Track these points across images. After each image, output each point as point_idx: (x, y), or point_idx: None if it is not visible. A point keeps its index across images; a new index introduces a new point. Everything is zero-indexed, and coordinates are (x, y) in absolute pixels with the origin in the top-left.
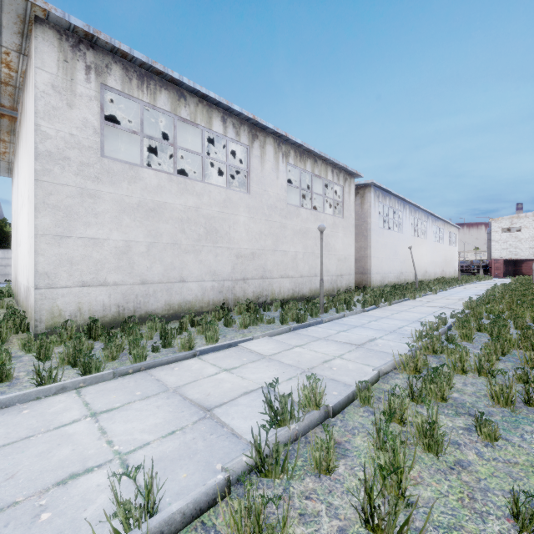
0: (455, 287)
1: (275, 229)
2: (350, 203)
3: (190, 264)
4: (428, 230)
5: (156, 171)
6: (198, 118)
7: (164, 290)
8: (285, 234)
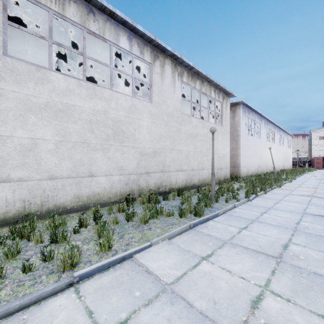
0: (298, 176)
1: (172, 132)
2: (227, 115)
3: (99, 161)
4: (275, 137)
5: (65, 75)
6: (106, 33)
7: (73, 184)
8: (180, 136)
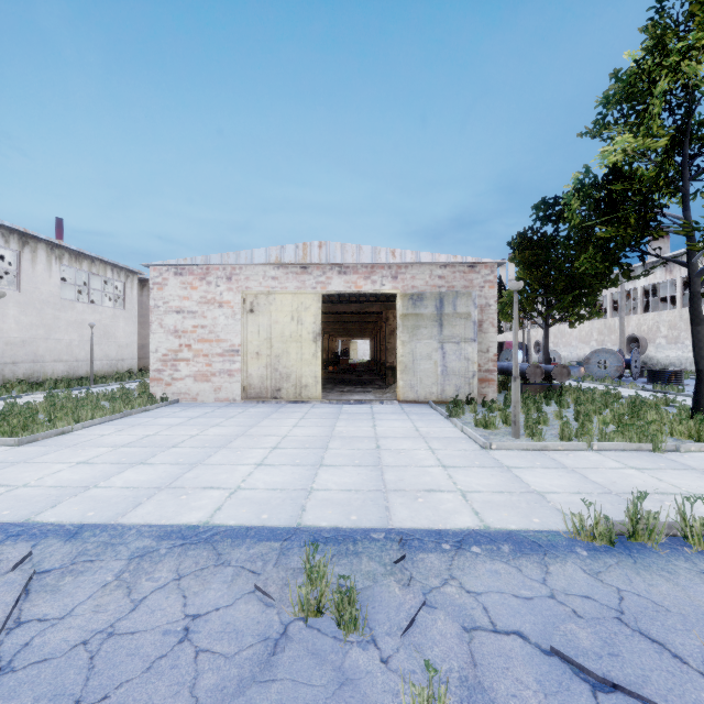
0: None
1: (48, 320)
2: (134, 297)
3: None
4: None
5: None
6: None
7: None
8: (59, 324)
